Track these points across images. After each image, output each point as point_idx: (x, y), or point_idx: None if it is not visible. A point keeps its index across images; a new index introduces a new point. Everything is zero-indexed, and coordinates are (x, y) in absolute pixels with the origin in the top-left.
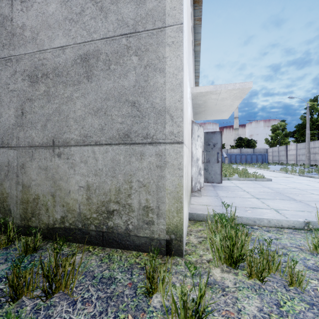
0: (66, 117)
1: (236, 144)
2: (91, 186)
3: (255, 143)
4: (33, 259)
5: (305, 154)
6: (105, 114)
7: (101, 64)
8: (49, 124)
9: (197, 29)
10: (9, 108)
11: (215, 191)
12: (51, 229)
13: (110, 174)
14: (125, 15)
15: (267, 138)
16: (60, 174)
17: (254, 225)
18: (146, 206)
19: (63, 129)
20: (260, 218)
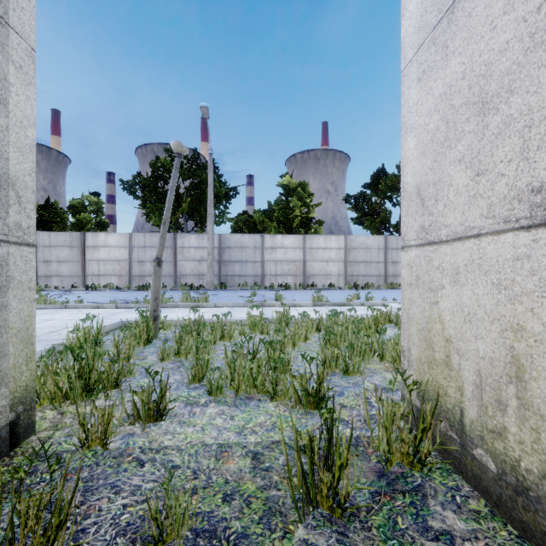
0: None
1: None
2: None
3: None
4: None
5: None
6: None
7: None
8: None
9: None
10: None
11: None
12: None
13: None
14: None
15: None
16: None
17: None
18: None
19: None
20: None
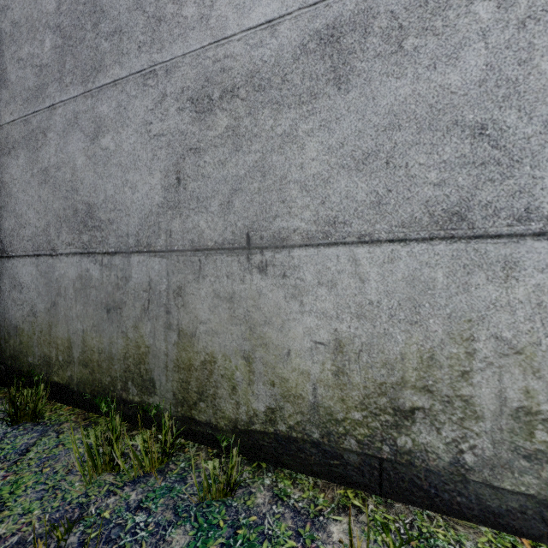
0: (280, 181)
1: None
2: (347, 344)
3: None
4: (237, 521)
5: None
6: (389, 165)
7: (377, 42)
8: (238, 200)
9: None
10: (151, 172)
11: None
12: (242, 433)
13: (404, 315)
14: None
15: None
16: (264, 312)
17: None
18: (526, 409)
19: (272, 210)
20: None
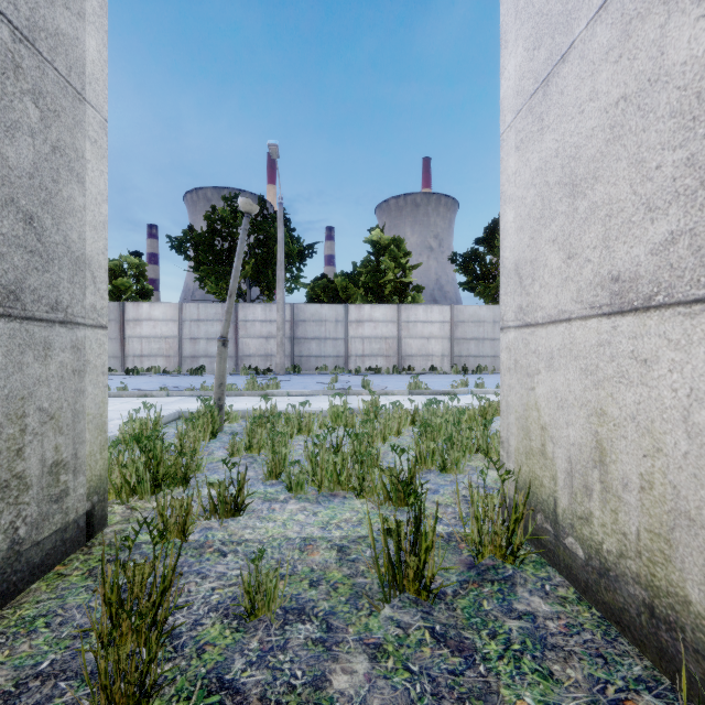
0: None
1: None
2: None
3: None
4: None
5: None
6: None
7: None
8: None
9: None
10: None
11: None
12: None
13: None
14: None
15: None
16: None
17: None
18: (57, 462)
19: None
20: None
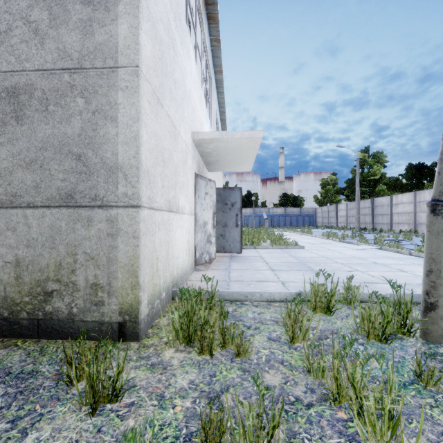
0: None
1: (280, 202)
2: (22, 261)
3: (303, 201)
4: None
5: (355, 216)
6: (42, 168)
7: (36, 103)
8: None
9: (215, 52)
10: None
11: (228, 263)
12: None
13: (49, 244)
14: (68, 44)
15: (316, 195)
16: None
17: (246, 300)
18: (95, 283)
19: None
20: (252, 291)
